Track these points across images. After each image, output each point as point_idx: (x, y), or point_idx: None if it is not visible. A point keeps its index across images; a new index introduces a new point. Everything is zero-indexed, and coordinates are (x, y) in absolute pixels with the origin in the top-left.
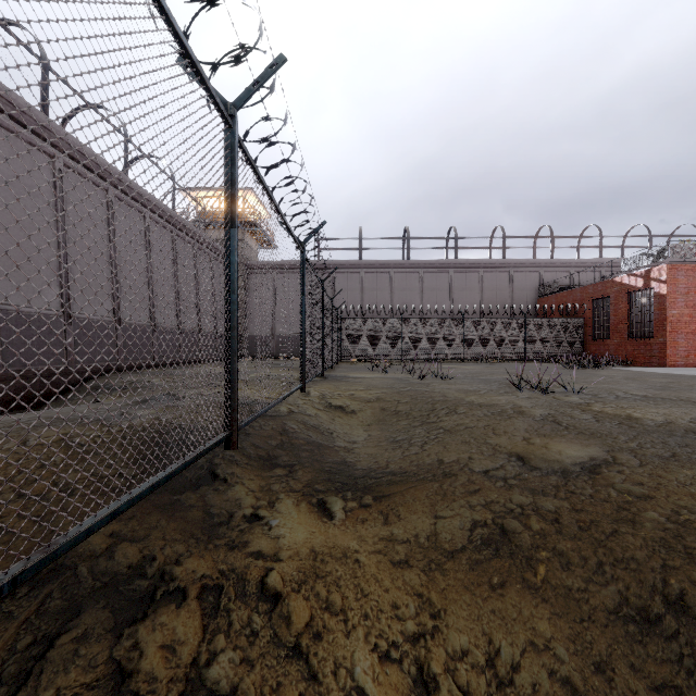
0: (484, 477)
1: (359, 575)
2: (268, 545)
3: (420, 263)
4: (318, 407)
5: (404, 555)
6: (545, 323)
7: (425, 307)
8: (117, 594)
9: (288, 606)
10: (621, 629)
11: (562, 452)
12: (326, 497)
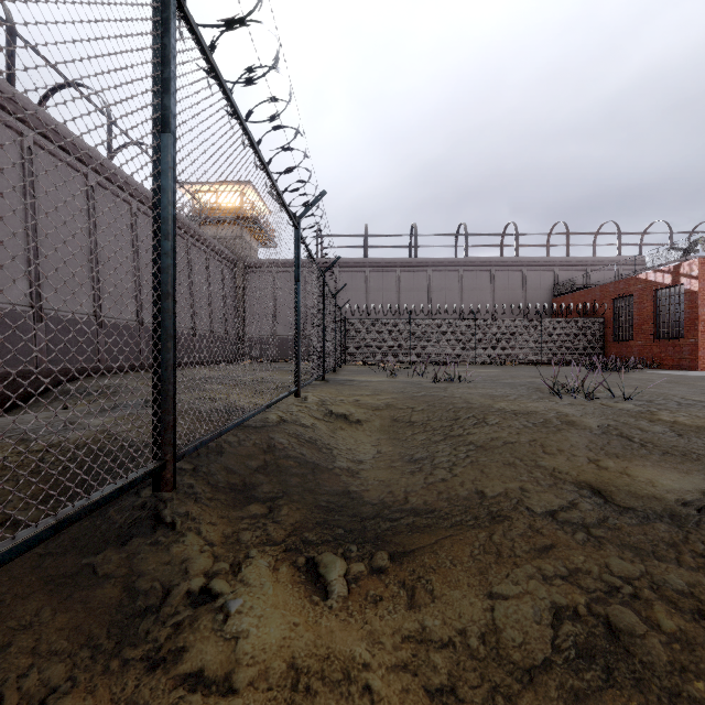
0: (553, 525)
1: None
2: (216, 657)
3: (428, 261)
4: (315, 415)
5: (446, 674)
6: (562, 324)
7: (434, 307)
8: None
9: None
10: None
11: (656, 484)
12: (320, 555)
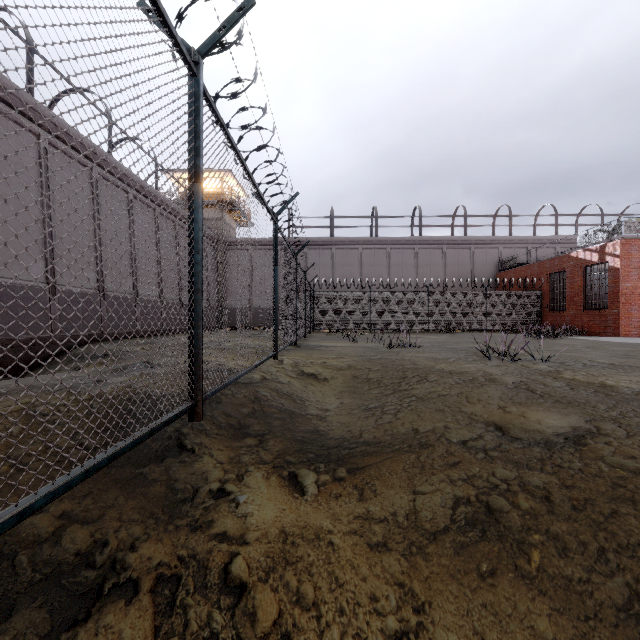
0: (463, 449)
1: (333, 561)
2: (234, 525)
3: (387, 240)
4: (290, 374)
5: (381, 536)
6: (505, 296)
7: (392, 281)
8: (59, 588)
9: (254, 600)
10: (634, 630)
11: (542, 422)
12: (298, 470)
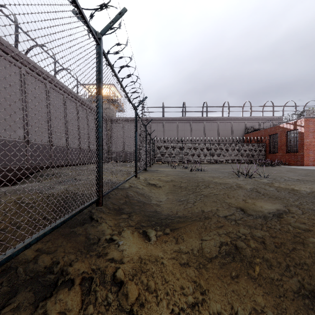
0: (225, 219)
1: (163, 271)
2: (117, 255)
3: (190, 118)
4: (143, 184)
5: (186, 260)
6: (248, 146)
7: (193, 138)
8: (37, 283)
9: (127, 288)
10: (301, 301)
11: (262, 207)
12: (147, 229)
